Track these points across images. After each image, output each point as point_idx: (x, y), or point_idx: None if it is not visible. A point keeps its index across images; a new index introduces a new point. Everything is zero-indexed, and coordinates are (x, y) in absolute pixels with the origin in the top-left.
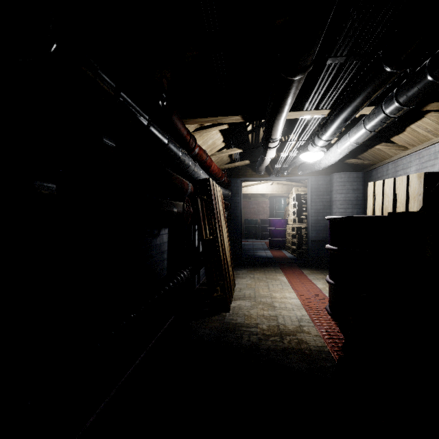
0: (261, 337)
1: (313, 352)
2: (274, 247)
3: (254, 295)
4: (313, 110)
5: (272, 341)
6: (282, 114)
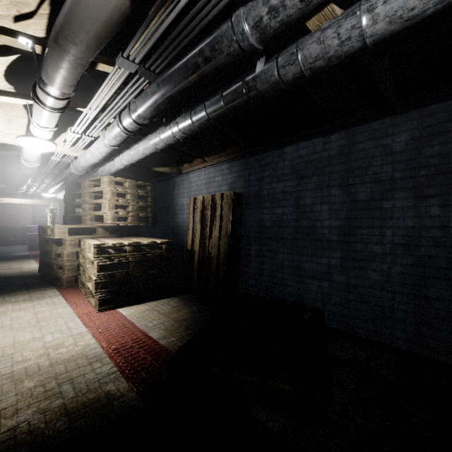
0: (12, 274)
1: (36, 273)
2: (34, 249)
3: (9, 268)
4: (40, 184)
5: (18, 274)
6: (23, 186)
